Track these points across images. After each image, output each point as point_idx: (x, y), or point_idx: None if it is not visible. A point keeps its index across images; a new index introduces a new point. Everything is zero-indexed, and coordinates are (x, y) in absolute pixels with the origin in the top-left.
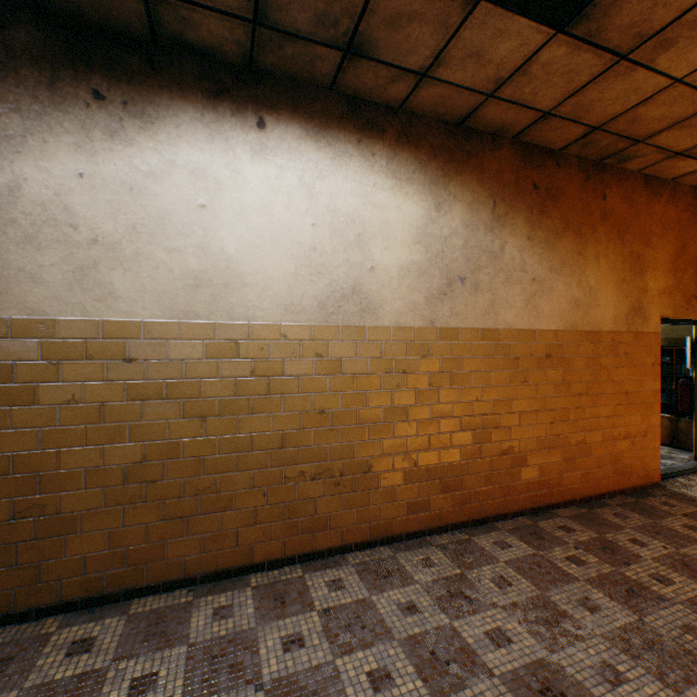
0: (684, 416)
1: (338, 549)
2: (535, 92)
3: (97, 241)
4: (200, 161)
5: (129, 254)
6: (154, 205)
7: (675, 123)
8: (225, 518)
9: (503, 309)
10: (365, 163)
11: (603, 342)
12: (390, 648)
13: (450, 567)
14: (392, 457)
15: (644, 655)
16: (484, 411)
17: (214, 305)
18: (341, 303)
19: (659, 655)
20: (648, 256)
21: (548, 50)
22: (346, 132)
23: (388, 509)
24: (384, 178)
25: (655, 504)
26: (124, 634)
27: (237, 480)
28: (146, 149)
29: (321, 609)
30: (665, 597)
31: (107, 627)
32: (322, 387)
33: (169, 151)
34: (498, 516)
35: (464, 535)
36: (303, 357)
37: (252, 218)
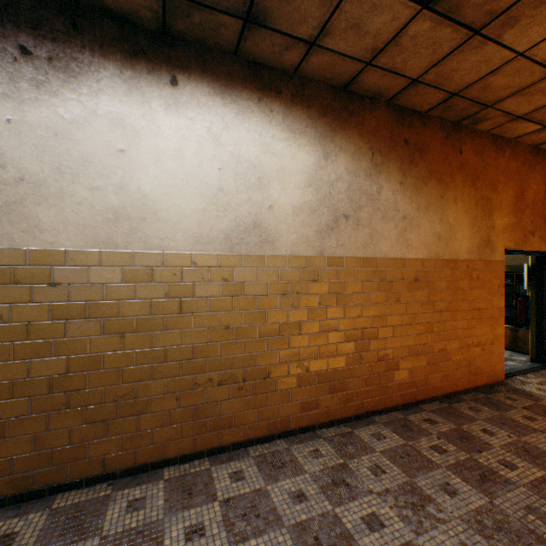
0: (522, 326)
1: (241, 443)
2: (405, 61)
3: (24, 179)
4: (120, 112)
5: (53, 191)
6: (77, 149)
7: (517, 91)
8: (142, 421)
9: (380, 242)
10: (264, 118)
11: (460, 268)
12: (279, 535)
13: (335, 458)
14: (288, 365)
15: (495, 535)
16: (364, 325)
17: (131, 236)
18: (244, 235)
19: (507, 534)
20: (495, 199)
21: (415, 24)
22: (249, 91)
23: (284, 408)
24: (281, 131)
25: (500, 399)
26: (44, 528)
27: (153, 387)
28: (70, 100)
29: (223, 499)
30: (511, 480)
31: (29, 522)
32: (228, 306)
33: (91, 102)
34: (375, 411)
35: (348, 428)
36: (211, 281)
37: (166, 162)
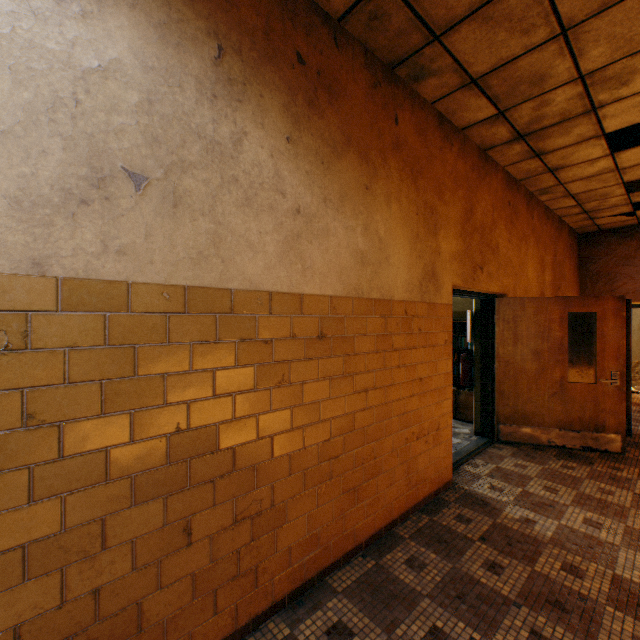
0: (464, 388)
1: None
2: None
3: None
4: None
5: None
6: None
7: (479, 6)
8: None
9: (240, 254)
10: None
11: (396, 315)
12: None
13: None
14: None
15: None
16: (196, 449)
17: None
18: None
19: None
20: (442, 212)
21: None
22: None
23: None
24: None
25: (451, 523)
26: None
27: None
28: None
29: None
30: None
31: None
32: None
33: None
34: (229, 639)
35: None
36: None
37: None
